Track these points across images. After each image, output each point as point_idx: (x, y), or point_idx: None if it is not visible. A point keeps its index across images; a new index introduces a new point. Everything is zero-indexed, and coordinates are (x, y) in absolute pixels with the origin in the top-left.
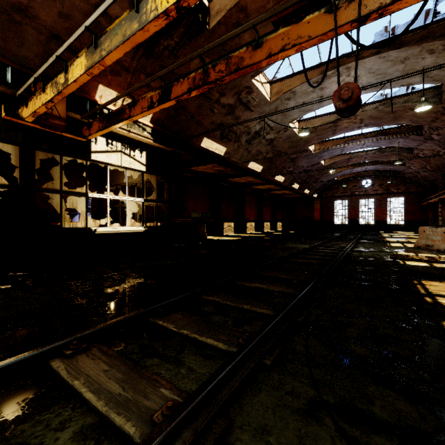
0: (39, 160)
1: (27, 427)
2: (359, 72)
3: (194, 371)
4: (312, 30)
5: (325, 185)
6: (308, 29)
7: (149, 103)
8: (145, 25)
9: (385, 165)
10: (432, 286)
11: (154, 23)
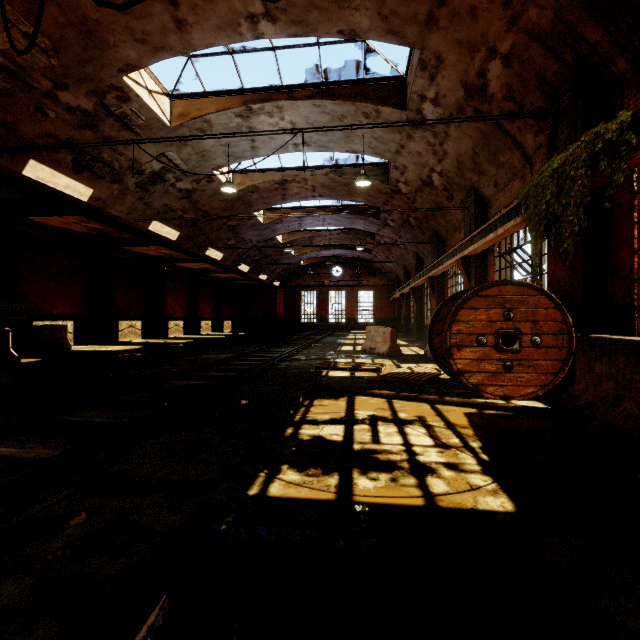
0: None
1: None
2: (295, 118)
3: None
4: None
5: (288, 270)
6: None
7: None
8: None
9: (353, 251)
10: (319, 406)
11: None
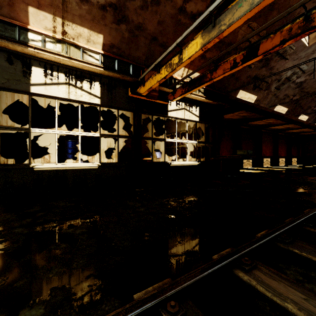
0: (130, 121)
1: None
2: None
3: None
4: None
5: None
6: None
7: (231, 64)
8: None
9: None
10: None
11: None
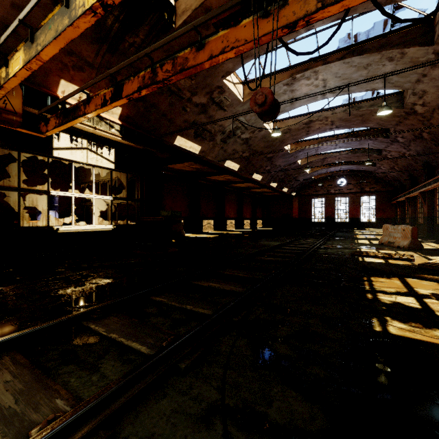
0: (3, 155)
1: None
2: (326, 76)
3: (106, 378)
4: (248, 34)
5: (302, 183)
6: (244, 33)
7: (102, 100)
8: (74, 21)
9: (358, 165)
10: (378, 282)
11: (83, 20)
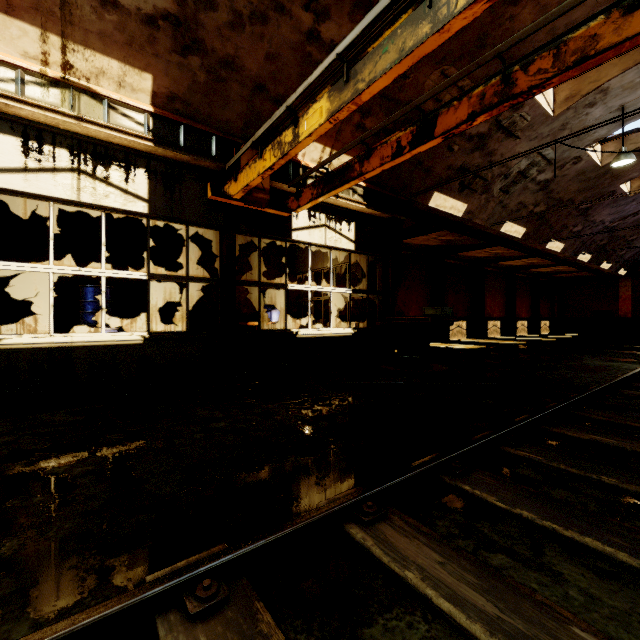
0: None
1: (378, 636)
2: None
3: (598, 600)
4: None
5: None
6: None
7: (393, 149)
8: (448, 22)
9: None
10: None
11: (464, 15)
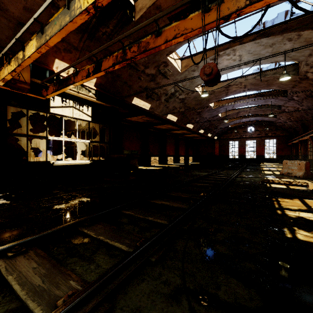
0: (14, 112)
1: None
2: (241, 53)
3: (100, 267)
4: (194, 25)
5: (222, 130)
6: (191, 23)
7: (86, 73)
8: (73, 18)
9: (263, 117)
10: (284, 202)
11: (80, 17)
